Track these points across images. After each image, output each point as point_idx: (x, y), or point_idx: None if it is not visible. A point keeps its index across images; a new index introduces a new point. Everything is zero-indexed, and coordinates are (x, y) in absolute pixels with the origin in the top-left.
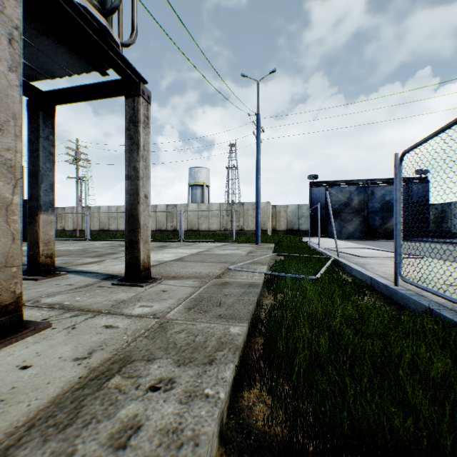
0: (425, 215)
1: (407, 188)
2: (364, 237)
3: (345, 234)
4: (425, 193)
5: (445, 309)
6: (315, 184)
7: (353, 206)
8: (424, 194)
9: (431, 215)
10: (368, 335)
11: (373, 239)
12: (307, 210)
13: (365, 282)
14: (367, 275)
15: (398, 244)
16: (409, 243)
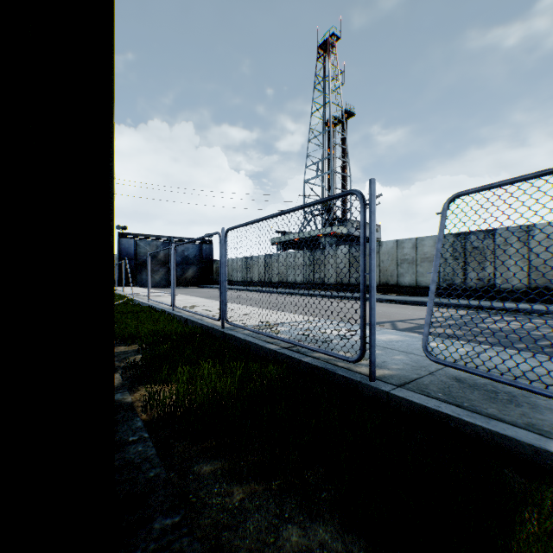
0: (211, 268)
1: (200, 247)
2: (169, 285)
3: (153, 283)
4: (211, 252)
5: (156, 304)
6: (125, 235)
7: (160, 258)
8: (211, 252)
9: (215, 268)
10: (127, 309)
11: (176, 287)
12: (116, 260)
13: (139, 303)
14: (142, 301)
15: (149, 286)
16: (195, 289)
